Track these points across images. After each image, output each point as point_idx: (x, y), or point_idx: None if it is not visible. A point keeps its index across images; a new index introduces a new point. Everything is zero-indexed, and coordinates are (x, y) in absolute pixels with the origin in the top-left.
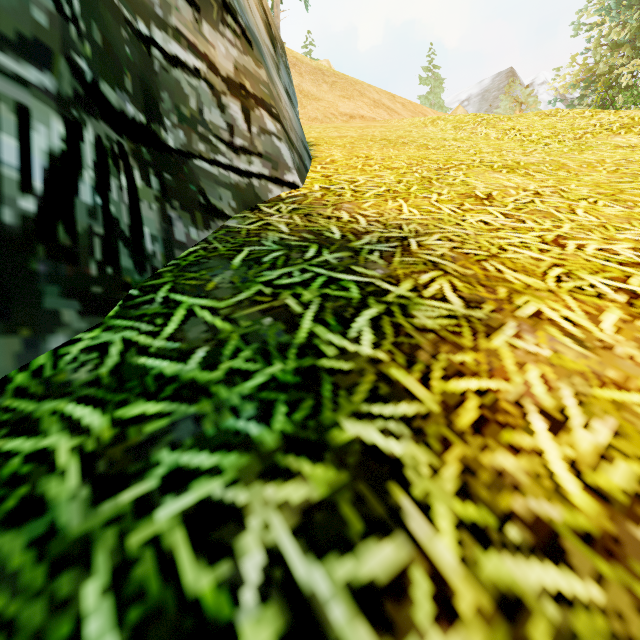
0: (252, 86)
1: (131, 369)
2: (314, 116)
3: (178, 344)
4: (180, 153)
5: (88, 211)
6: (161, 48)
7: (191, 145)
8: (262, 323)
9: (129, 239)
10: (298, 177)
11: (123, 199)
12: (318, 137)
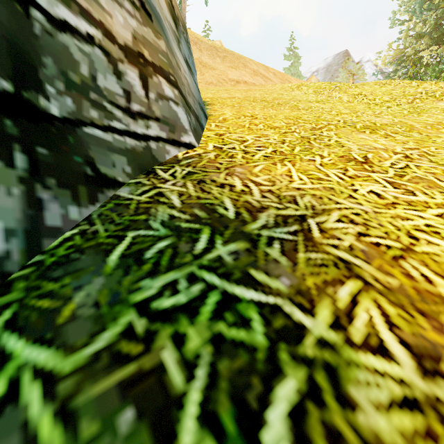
0: (151, 55)
1: None
2: (210, 81)
3: None
4: (66, 121)
5: None
6: (44, 10)
7: (81, 112)
8: (116, 428)
9: None
10: (194, 138)
11: None
12: (213, 97)
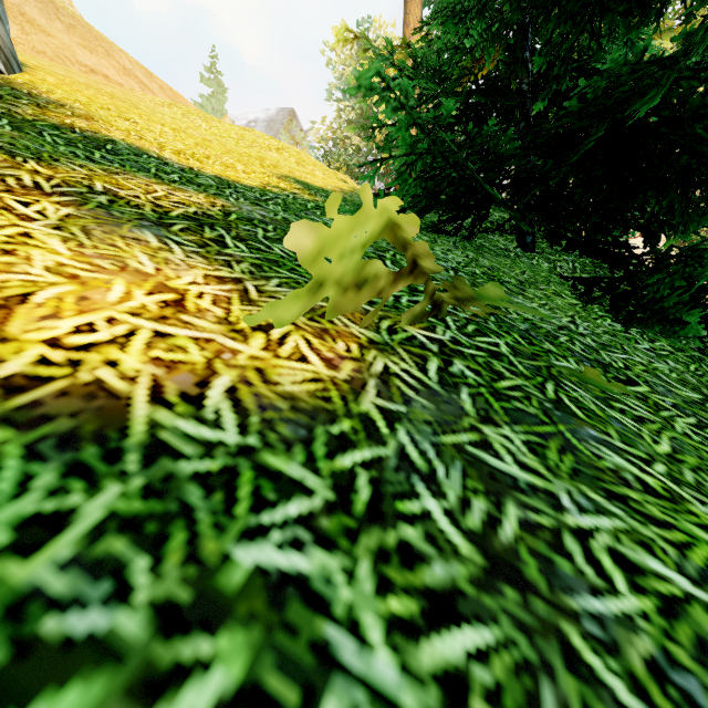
0: None
1: None
2: (41, 49)
3: None
4: None
5: None
6: None
7: None
8: None
9: None
10: (4, 68)
11: None
12: (39, 66)
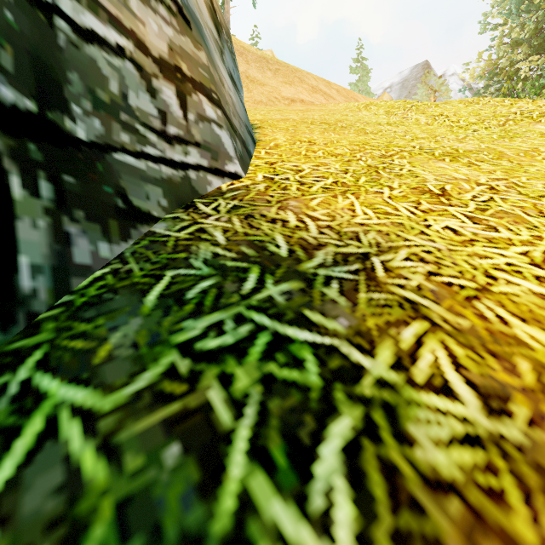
0: (189, 69)
1: None
2: (259, 99)
3: None
4: (94, 146)
5: None
6: (69, 19)
7: (110, 136)
8: (162, 461)
9: None
10: (240, 166)
11: None
12: (263, 119)
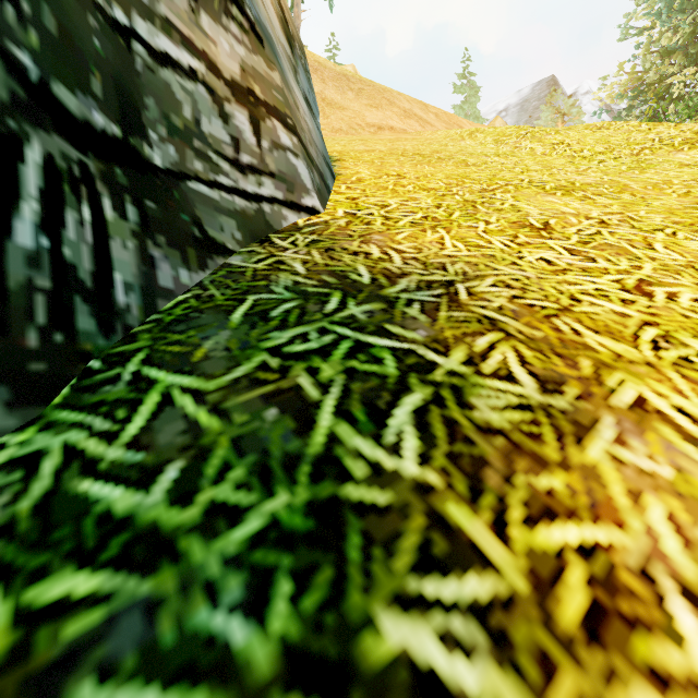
0: (263, 91)
1: (65, 503)
2: (338, 127)
3: (141, 455)
4: (170, 174)
5: (27, 258)
6: (145, 42)
7: (184, 163)
8: (264, 418)
9: (91, 291)
10: (318, 201)
11: (84, 237)
12: (342, 151)
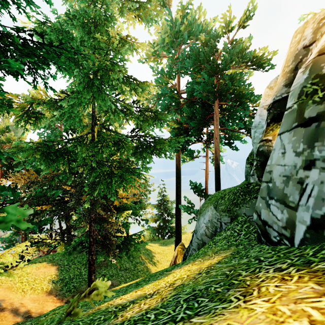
0: None
1: None
2: None
3: None
4: None
5: None
6: None
7: None
8: None
9: None
10: None
11: None
12: None
